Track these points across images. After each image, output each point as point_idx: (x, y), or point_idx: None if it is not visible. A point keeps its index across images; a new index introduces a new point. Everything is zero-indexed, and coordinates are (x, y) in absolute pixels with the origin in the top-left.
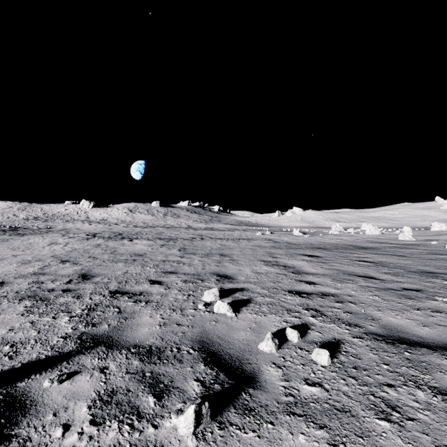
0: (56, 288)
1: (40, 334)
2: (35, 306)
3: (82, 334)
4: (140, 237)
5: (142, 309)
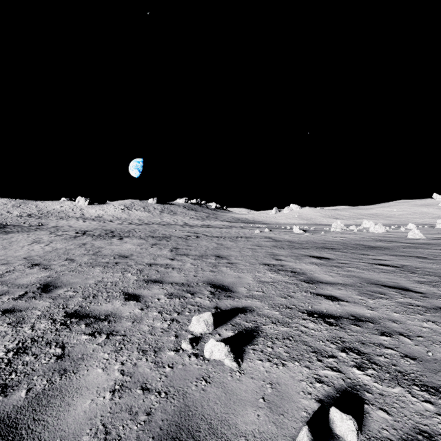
0: None
1: None
2: None
3: None
4: (131, 235)
5: (97, 351)
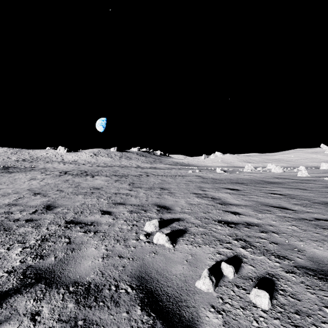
0: (21, 218)
1: None
2: None
3: (27, 268)
4: (100, 174)
5: (90, 240)
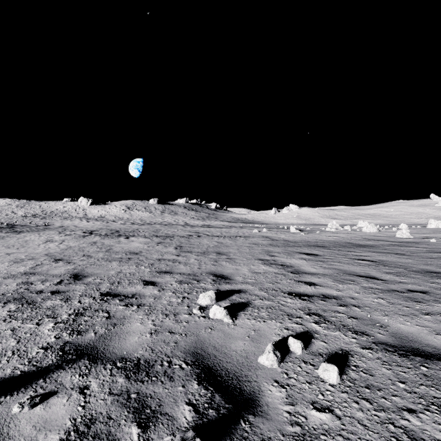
0: (45, 290)
1: (19, 344)
2: (19, 310)
3: (65, 344)
4: (136, 235)
5: (133, 314)
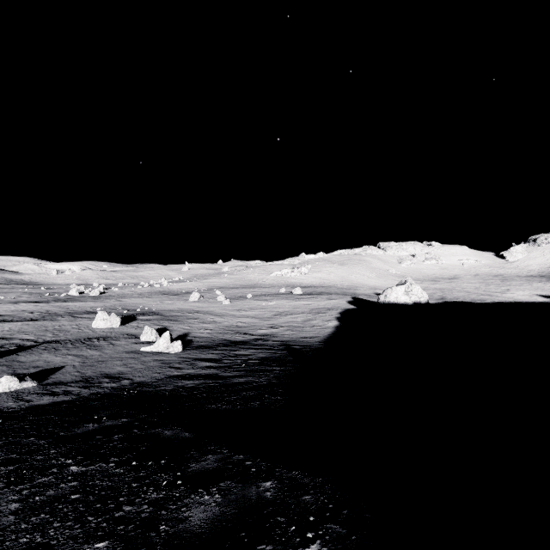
0: None
1: None
2: None
3: None
4: None
5: None
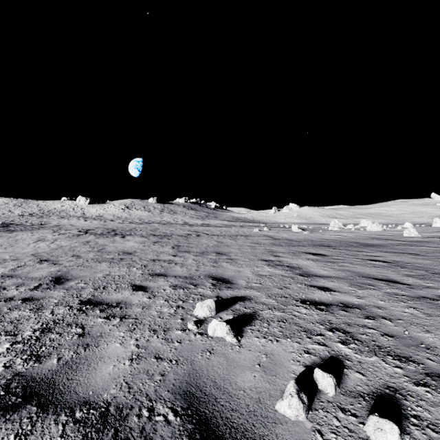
0: (17, 297)
1: None
2: None
3: (13, 377)
4: (133, 234)
5: (113, 330)
